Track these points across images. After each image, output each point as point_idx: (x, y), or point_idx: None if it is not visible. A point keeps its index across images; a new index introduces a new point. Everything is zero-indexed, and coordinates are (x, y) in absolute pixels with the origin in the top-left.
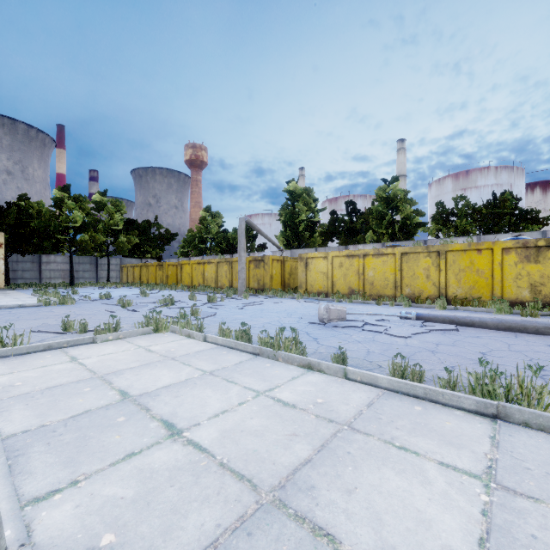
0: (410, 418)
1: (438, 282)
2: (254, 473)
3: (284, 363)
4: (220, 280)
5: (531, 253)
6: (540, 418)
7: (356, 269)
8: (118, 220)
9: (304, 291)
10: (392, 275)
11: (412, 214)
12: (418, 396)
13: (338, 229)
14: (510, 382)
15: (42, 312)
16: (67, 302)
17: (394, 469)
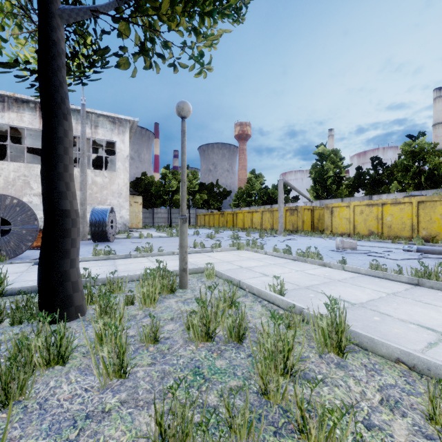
0: (369, 282)
1: None
2: (297, 284)
3: (310, 264)
4: (264, 224)
5: None
6: (438, 284)
7: (375, 215)
8: (195, 184)
9: (330, 232)
10: (409, 220)
11: (440, 164)
12: (380, 277)
13: (363, 182)
14: (430, 271)
15: (173, 240)
16: None
17: (352, 289)
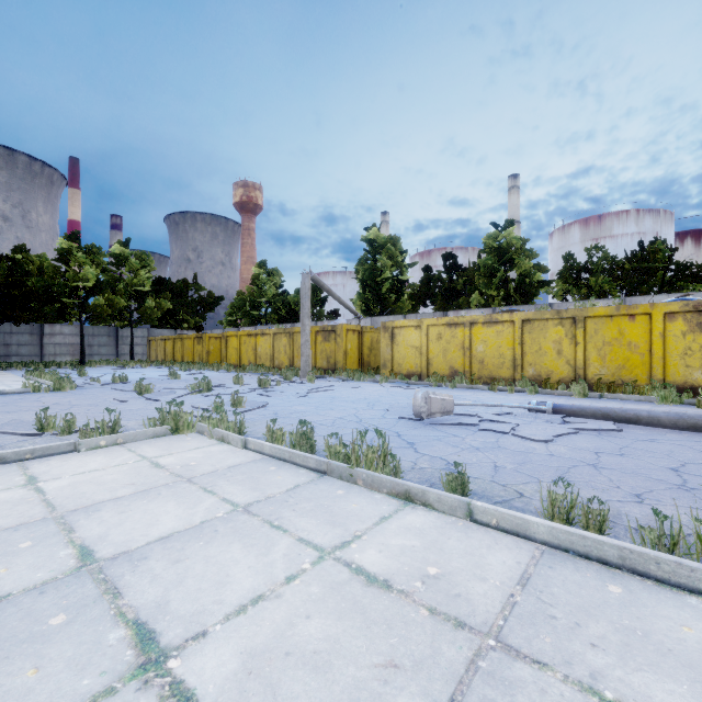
0: (610, 617)
1: (574, 359)
2: None
3: (365, 489)
4: (277, 357)
5: None
6: None
7: (460, 342)
8: (144, 279)
9: (390, 372)
10: (509, 350)
11: (531, 270)
12: (608, 561)
13: (433, 291)
14: None
15: (24, 401)
16: (64, 388)
17: None
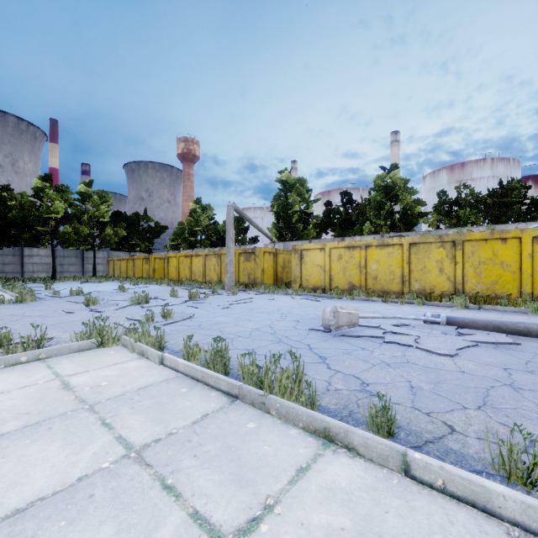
0: None
1: (454, 276)
2: None
3: (279, 421)
4: (208, 274)
5: None
6: None
7: (357, 262)
8: (104, 212)
9: (299, 286)
10: (398, 268)
11: (412, 204)
12: None
13: (333, 221)
14: None
15: None
16: (26, 300)
17: None
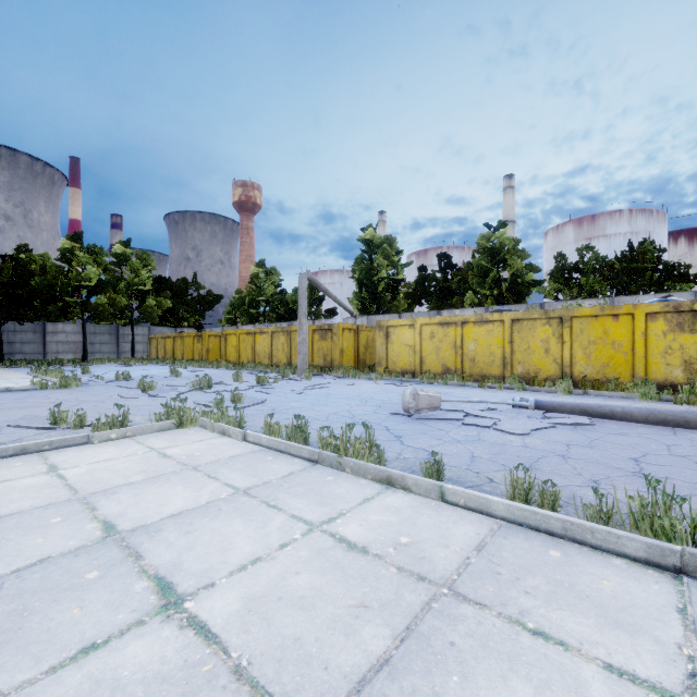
0: (545, 573)
1: (561, 358)
2: (291, 691)
3: (352, 476)
4: (275, 355)
5: (685, 319)
6: None
7: (452, 341)
8: (145, 278)
9: (384, 370)
10: (499, 349)
11: (524, 270)
12: (554, 532)
13: (428, 290)
14: (696, 514)
15: (34, 398)
16: (70, 385)
17: (531, 681)
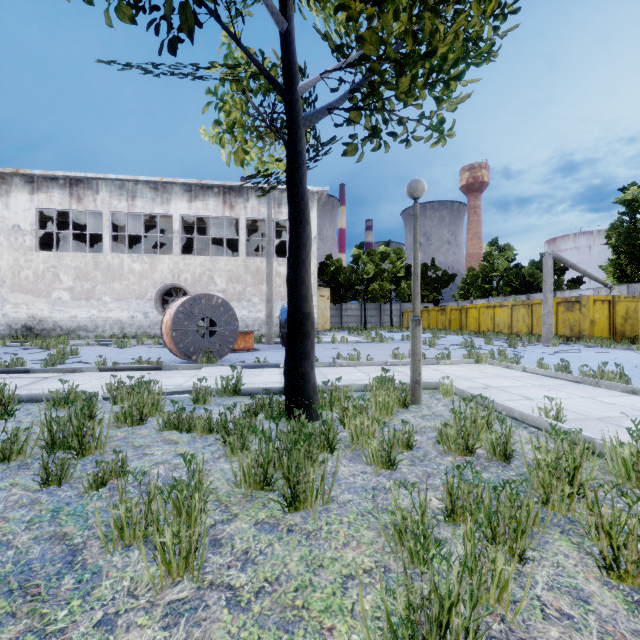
0: None
1: None
2: (583, 413)
3: (606, 389)
4: (515, 326)
5: None
6: None
7: None
8: (399, 267)
9: None
10: None
11: None
12: None
13: None
14: None
15: (376, 346)
16: (384, 341)
17: None
